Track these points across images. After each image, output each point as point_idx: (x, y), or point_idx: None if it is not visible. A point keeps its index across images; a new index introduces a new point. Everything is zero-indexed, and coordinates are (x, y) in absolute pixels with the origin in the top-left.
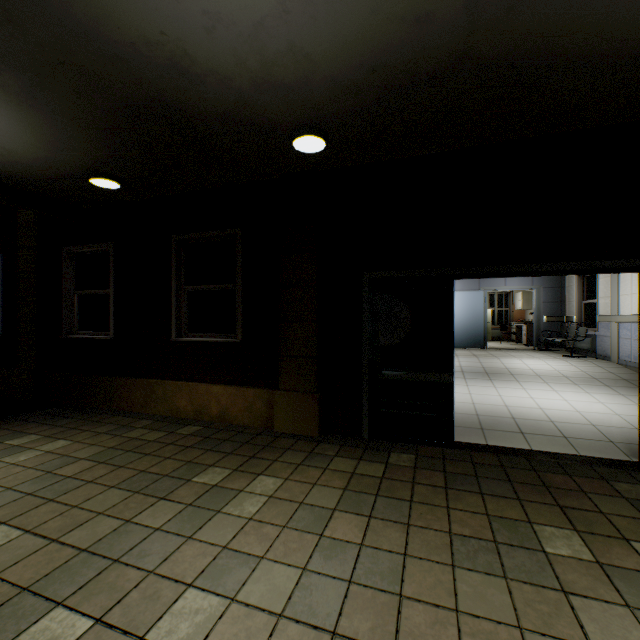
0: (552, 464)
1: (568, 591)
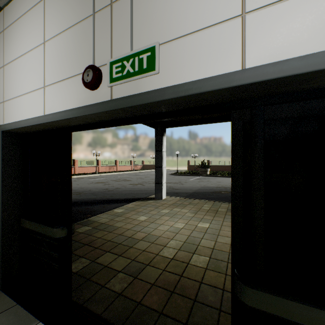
0: (133, 320)
1: (212, 248)
